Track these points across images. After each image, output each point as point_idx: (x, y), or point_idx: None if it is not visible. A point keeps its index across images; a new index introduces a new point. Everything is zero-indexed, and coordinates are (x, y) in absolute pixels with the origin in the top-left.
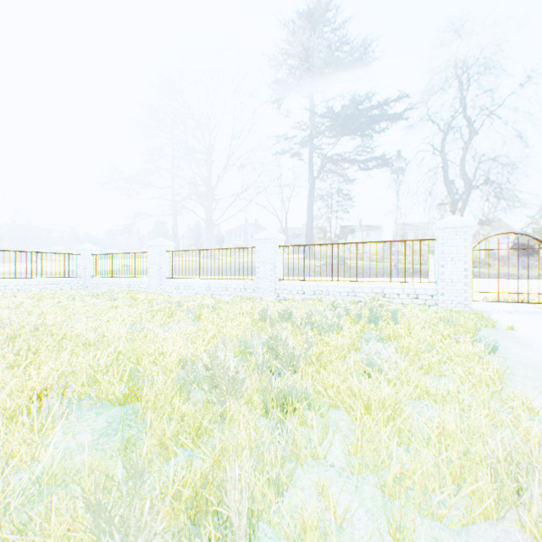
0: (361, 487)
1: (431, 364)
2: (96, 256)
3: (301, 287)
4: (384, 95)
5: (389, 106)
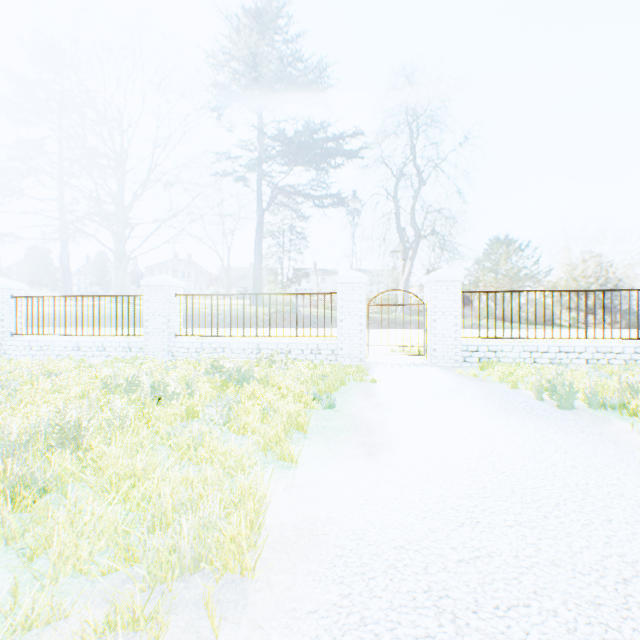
0: (35, 562)
1: (247, 425)
2: None
3: (201, 344)
4: (332, 129)
5: (337, 142)
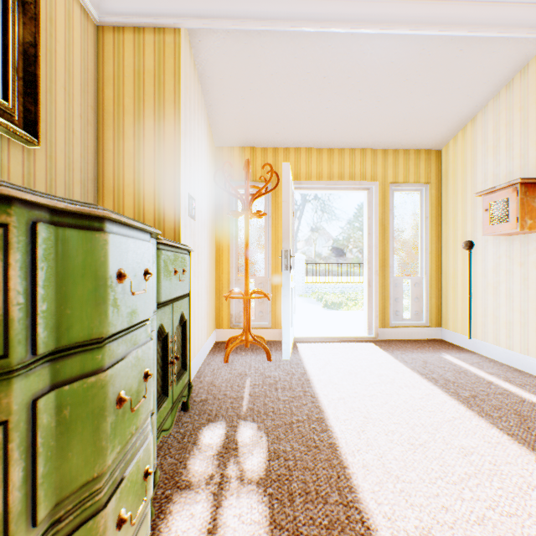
0: None
1: None
2: None
3: None
4: None
5: None
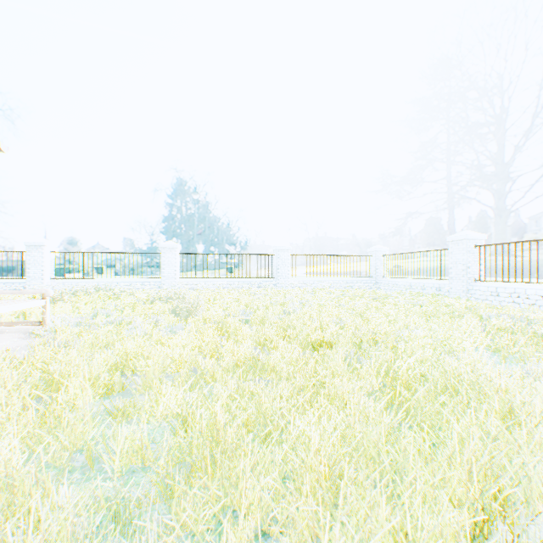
0: None
1: None
2: (386, 256)
3: None
4: None
5: None
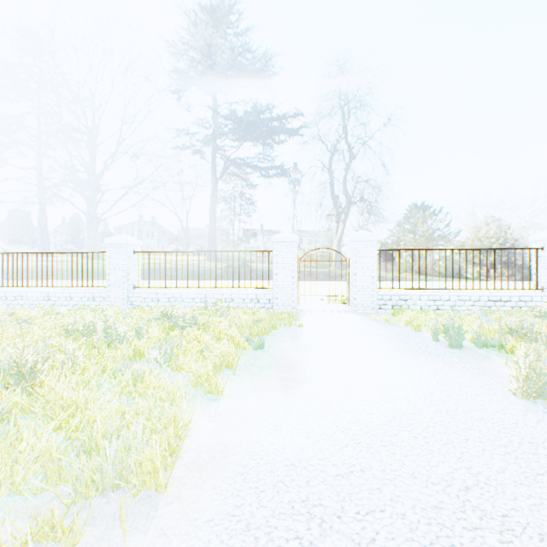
0: None
1: (184, 364)
2: None
3: (157, 294)
4: (275, 110)
5: (280, 122)
